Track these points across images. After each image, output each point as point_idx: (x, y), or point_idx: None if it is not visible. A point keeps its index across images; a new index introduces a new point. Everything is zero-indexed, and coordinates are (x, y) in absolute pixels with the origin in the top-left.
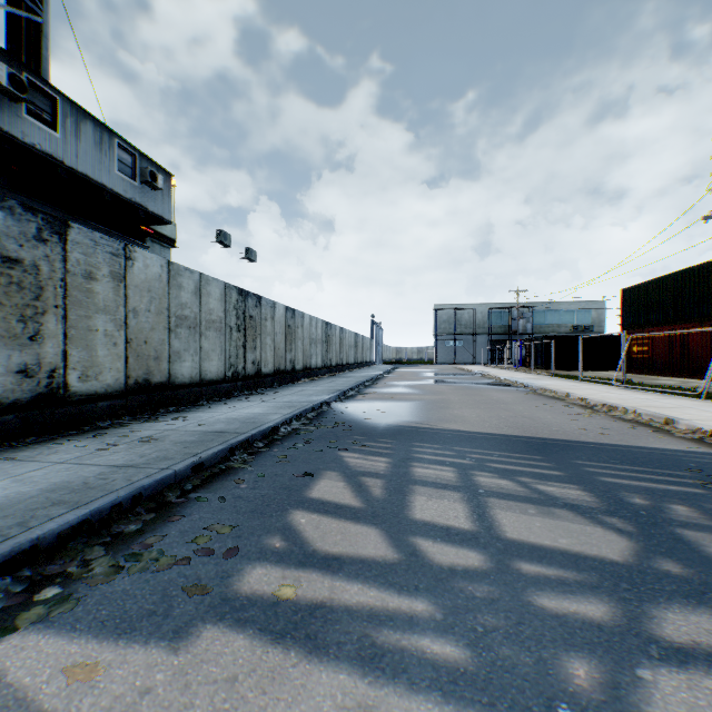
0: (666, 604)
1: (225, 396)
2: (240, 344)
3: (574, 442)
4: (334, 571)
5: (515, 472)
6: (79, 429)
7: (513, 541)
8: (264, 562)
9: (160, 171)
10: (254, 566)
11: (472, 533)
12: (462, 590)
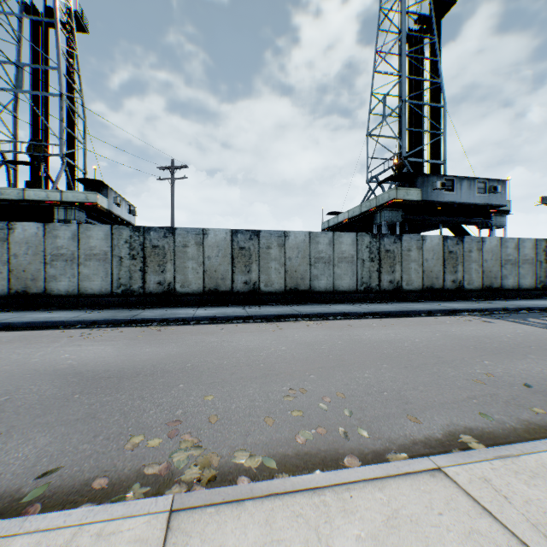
0: None
1: (534, 297)
2: None
3: None
4: (528, 322)
5: None
6: (466, 299)
7: None
8: (512, 319)
9: (498, 182)
10: (510, 319)
11: None
12: None
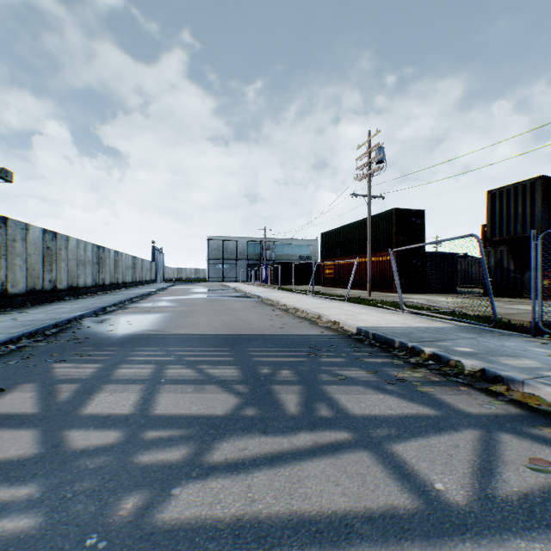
0: (228, 438)
1: None
2: None
3: (259, 335)
4: None
5: (201, 362)
6: None
7: (157, 416)
8: None
9: None
10: None
11: (127, 416)
12: (79, 466)
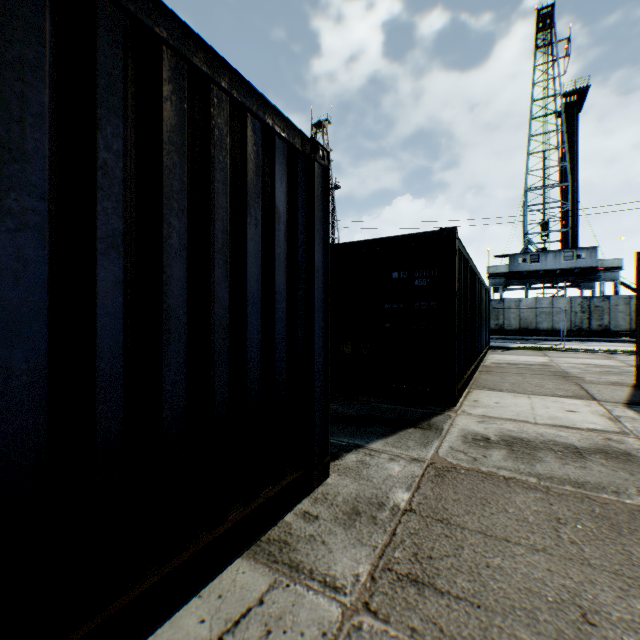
0: None
1: (566, 336)
2: (584, 318)
3: None
4: None
5: None
6: (504, 335)
7: None
8: None
9: (588, 249)
10: None
11: None
12: None
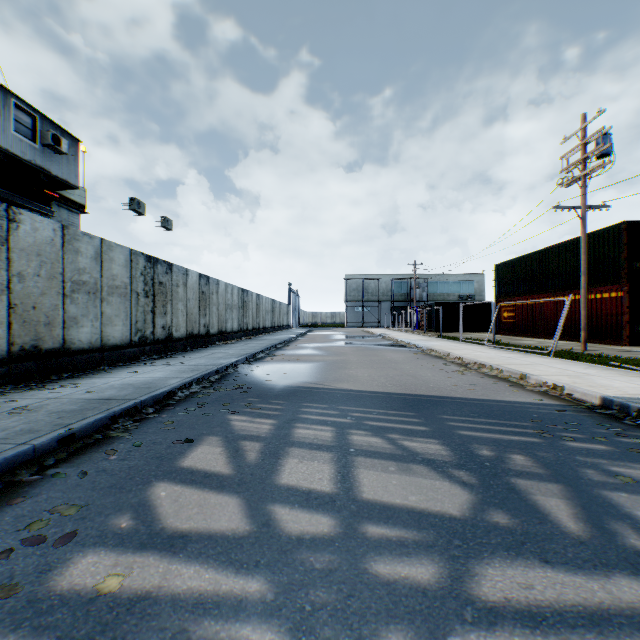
0: (490, 559)
1: (131, 361)
2: (149, 309)
3: (445, 397)
4: (175, 551)
5: (388, 429)
6: None
7: (367, 501)
8: (100, 547)
9: (66, 136)
10: (86, 554)
11: (331, 496)
12: (303, 562)
